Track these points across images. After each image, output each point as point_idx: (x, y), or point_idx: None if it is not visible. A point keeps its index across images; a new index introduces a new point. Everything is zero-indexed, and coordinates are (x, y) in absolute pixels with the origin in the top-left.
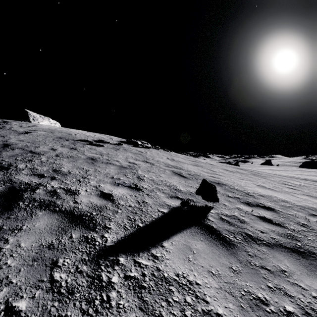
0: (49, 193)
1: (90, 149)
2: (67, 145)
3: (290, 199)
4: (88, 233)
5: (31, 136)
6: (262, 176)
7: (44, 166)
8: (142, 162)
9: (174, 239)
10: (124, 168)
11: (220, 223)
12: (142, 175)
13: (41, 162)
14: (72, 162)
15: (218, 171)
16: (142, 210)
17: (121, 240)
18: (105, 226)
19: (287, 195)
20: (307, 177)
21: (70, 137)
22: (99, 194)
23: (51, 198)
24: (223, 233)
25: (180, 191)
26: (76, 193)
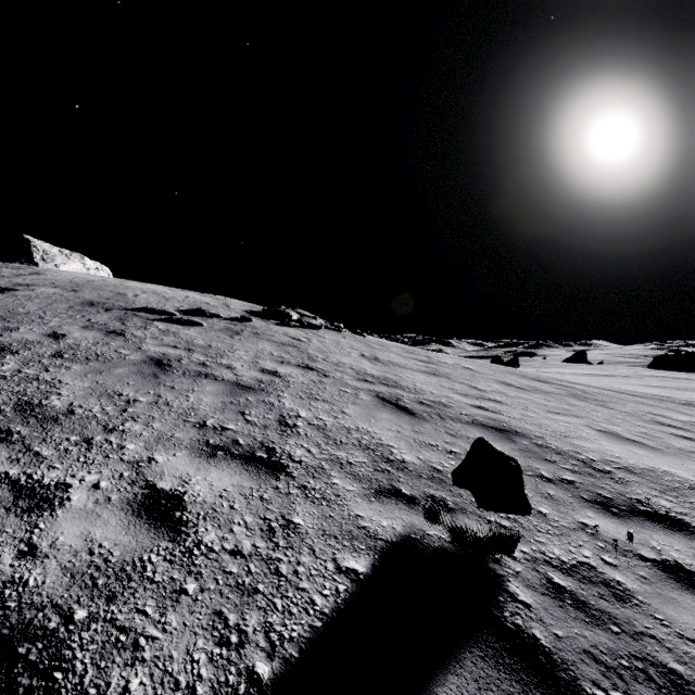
0: None
1: (163, 335)
2: (101, 324)
3: None
4: None
5: (11, 301)
6: (595, 399)
7: None
8: (296, 369)
9: None
10: (243, 390)
11: (556, 615)
12: (294, 410)
13: None
14: (94, 375)
15: (489, 390)
16: (278, 570)
17: None
18: None
19: (689, 463)
20: (687, 396)
21: (119, 302)
22: (138, 499)
23: None
24: (582, 676)
25: (402, 466)
26: (52, 501)
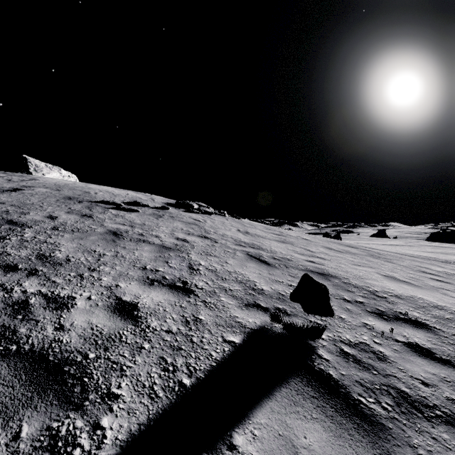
0: (10, 308)
1: (115, 217)
2: (78, 211)
3: (446, 303)
4: (64, 417)
5: (21, 196)
6: (385, 258)
7: (25, 249)
8: (198, 238)
9: (257, 422)
10: (166, 250)
11: (343, 365)
12: (197, 261)
13: (21, 240)
14: (78, 240)
15: (318, 251)
16: (192, 340)
17: (137, 437)
18: (107, 392)
19: (436, 294)
20: (447, 257)
21: (86, 197)
22: (113, 305)
23: (10, 319)
24: (353, 391)
25: (261, 292)
26: (67, 305)
